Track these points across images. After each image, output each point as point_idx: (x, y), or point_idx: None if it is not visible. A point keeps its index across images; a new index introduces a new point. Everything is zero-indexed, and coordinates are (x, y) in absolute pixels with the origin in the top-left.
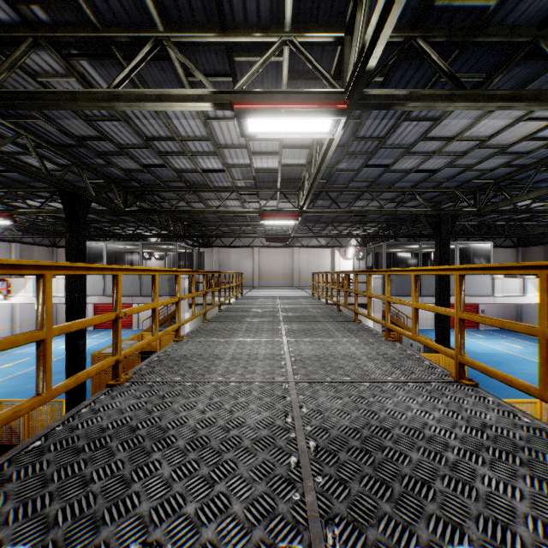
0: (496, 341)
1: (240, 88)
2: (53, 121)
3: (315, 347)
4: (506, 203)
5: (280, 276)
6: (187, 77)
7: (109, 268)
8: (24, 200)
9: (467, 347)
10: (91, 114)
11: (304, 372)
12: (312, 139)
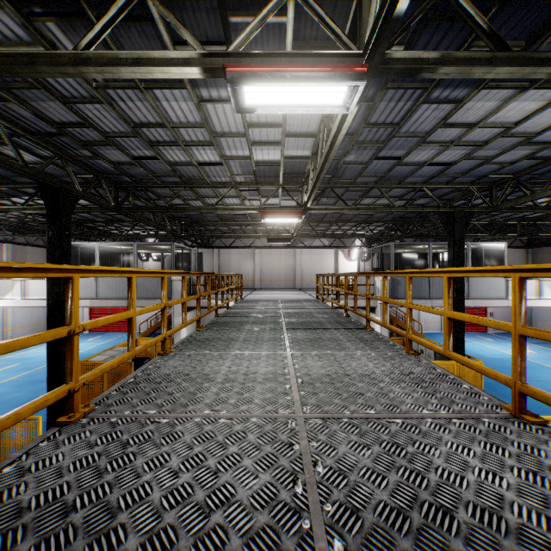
0: (506, 345)
1: (235, 50)
2: (27, 103)
3: (325, 363)
4: (527, 199)
5: (282, 278)
6: (175, 46)
7: (57, 269)
8: (8, 197)
9: (476, 351)
10: (68, 95)
11: (315, 402)
12: (318, 127)
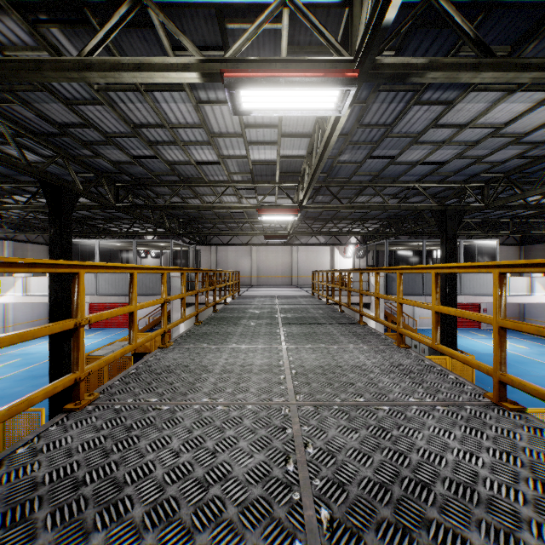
0: None
1: (232, 56)
2: (31, 105)
3: (319, 355)
4: (517, 197)
5: (278, 275)
6: (174, 50)
7: (64, 264)
8: (10, 195)
9: (470, 347)
10: (71, 97)
11: (307, 391)
12: (313, 127)
